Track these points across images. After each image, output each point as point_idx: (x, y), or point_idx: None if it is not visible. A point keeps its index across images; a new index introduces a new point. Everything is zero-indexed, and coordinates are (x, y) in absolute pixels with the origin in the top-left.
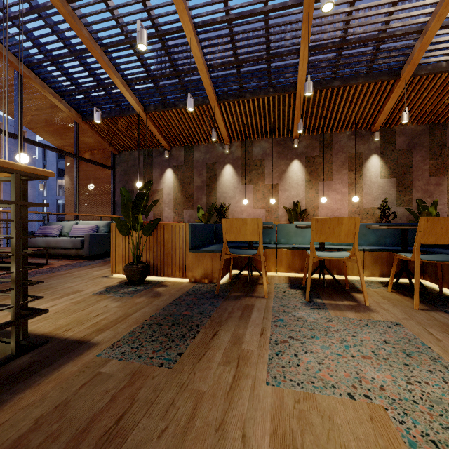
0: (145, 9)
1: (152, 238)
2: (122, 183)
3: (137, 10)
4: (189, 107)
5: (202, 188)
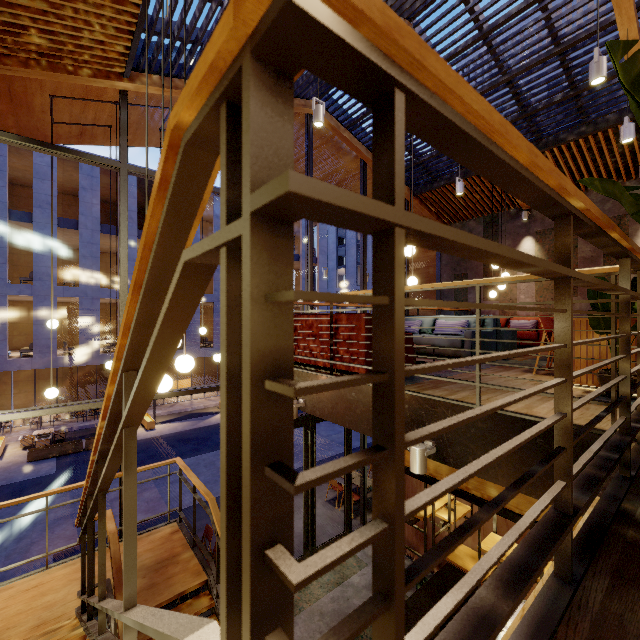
0: (548, 24)
1: (633, 338)
2: (450, 266)
3: (534, 31)
4: (625, 138)
5: (594, 260)
